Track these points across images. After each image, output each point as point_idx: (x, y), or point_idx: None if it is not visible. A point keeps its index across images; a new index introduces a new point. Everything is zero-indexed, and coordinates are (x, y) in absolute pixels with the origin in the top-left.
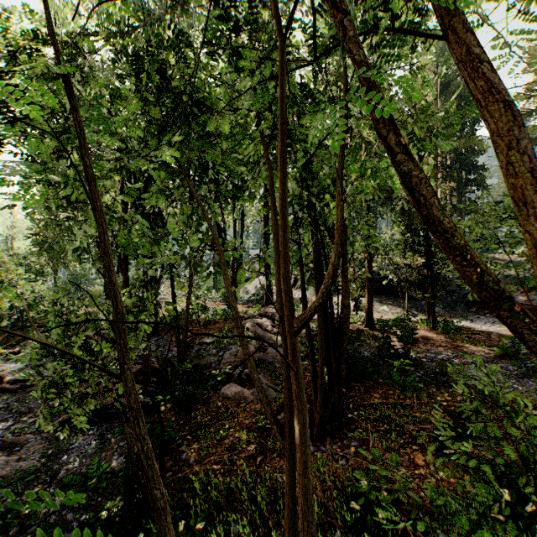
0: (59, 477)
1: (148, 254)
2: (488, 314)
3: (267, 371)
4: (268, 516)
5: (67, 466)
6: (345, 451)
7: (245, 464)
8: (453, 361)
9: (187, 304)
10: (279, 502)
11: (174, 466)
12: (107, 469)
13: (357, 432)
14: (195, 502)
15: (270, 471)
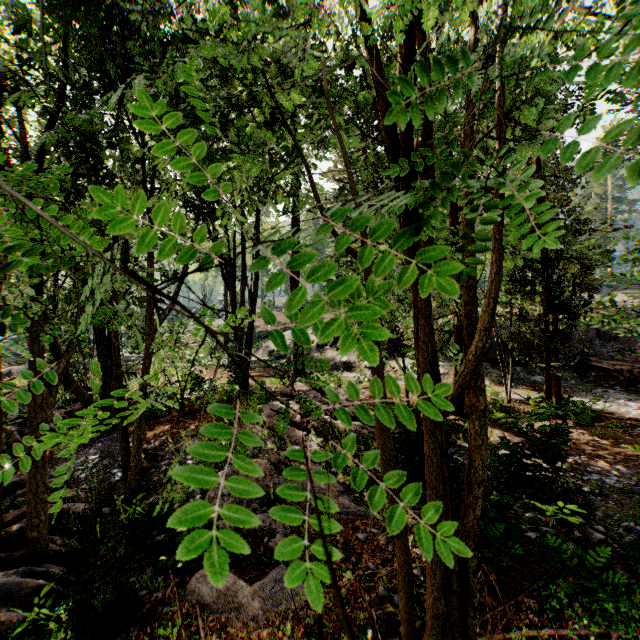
0: None
1: None
2: (617, 386)
3: None
4: None
5: None
6: None
7: None
8: None
9: (141, 388)
10: None
11: None
12: None
13: None
14: None
15: None
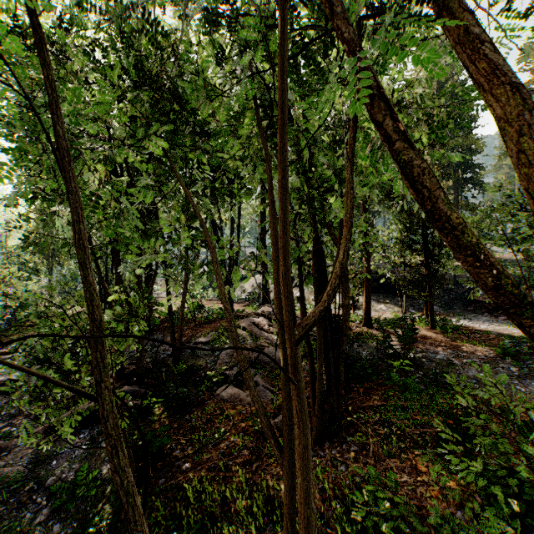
0: (47, 484)
1: (137, 252)
2: (486, 312)
3: (263, 371)
4: (264, 527)
5: (56, 473)
6: (344, 457)
7: (241, 471)
8: (453, 361)
9: (182, 304)
10: (276, 512)
11: (167, 473)
12: (98, 475)
13: (356, 436)
14: (188, 511)
15: (267, 477)
